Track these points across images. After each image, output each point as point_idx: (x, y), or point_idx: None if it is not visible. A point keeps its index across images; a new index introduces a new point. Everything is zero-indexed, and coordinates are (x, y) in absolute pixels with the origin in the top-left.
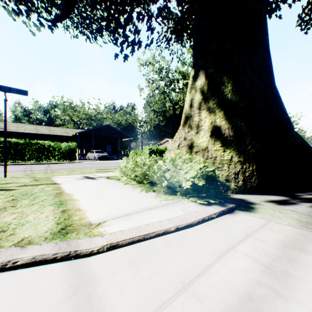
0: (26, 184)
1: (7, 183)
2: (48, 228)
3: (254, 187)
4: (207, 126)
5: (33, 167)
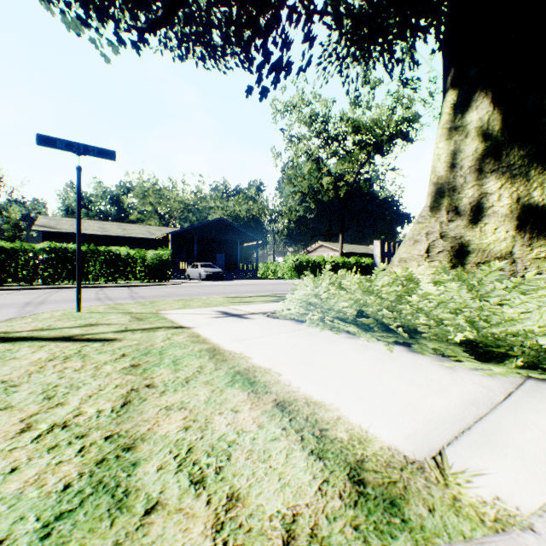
0: (127, 327)
1: (90, 325)
2: (311, 475)
3: None
4: (506, 208)
5: (107, 292)
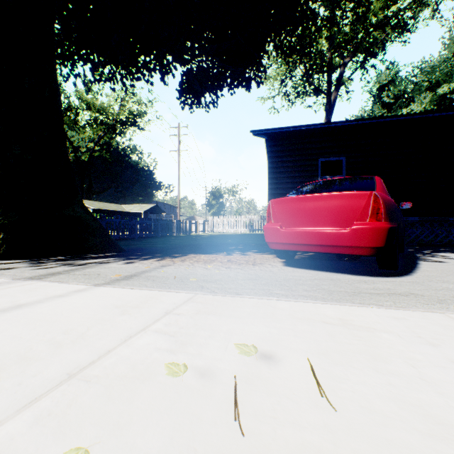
0: None
1: None
2: None
3: (3, 254)
4: None
5: None
